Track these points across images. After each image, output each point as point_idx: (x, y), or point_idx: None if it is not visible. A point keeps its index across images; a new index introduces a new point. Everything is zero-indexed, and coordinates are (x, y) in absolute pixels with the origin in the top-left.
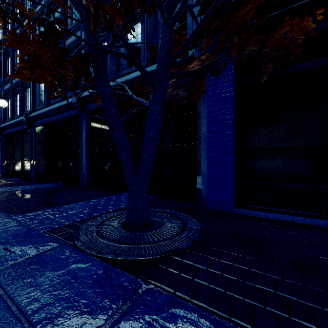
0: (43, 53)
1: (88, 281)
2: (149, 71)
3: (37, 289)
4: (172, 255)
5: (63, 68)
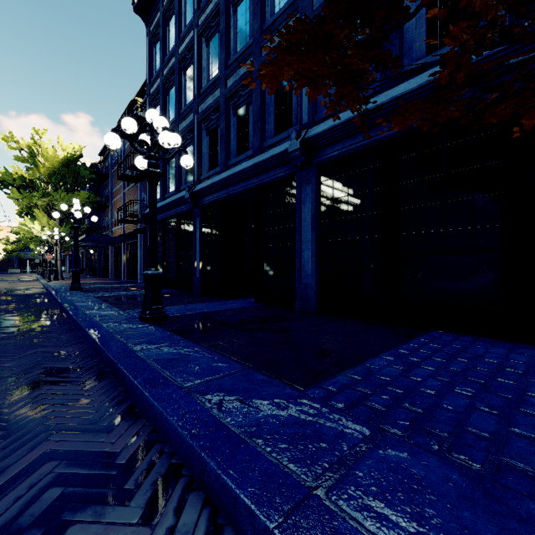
0: None
1: None
2: None
3: None
4: None
5: None
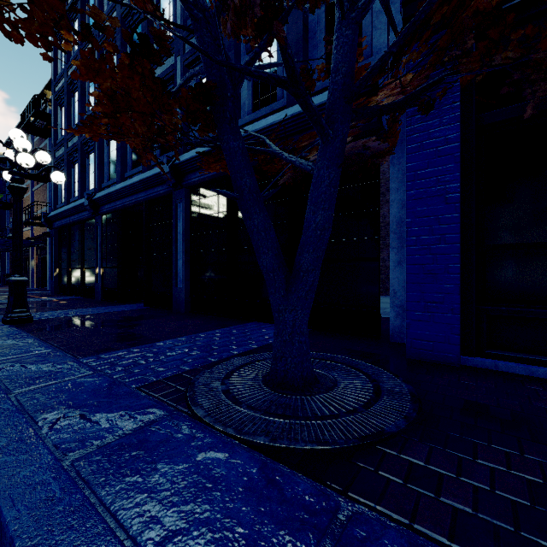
0: (135, 86)
1: (237, 487)
2: (294, 113)
3: (152, 499)
4: (376, 444)
5: (163, 113)
